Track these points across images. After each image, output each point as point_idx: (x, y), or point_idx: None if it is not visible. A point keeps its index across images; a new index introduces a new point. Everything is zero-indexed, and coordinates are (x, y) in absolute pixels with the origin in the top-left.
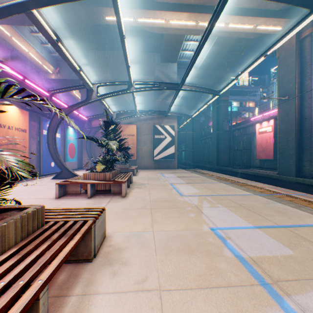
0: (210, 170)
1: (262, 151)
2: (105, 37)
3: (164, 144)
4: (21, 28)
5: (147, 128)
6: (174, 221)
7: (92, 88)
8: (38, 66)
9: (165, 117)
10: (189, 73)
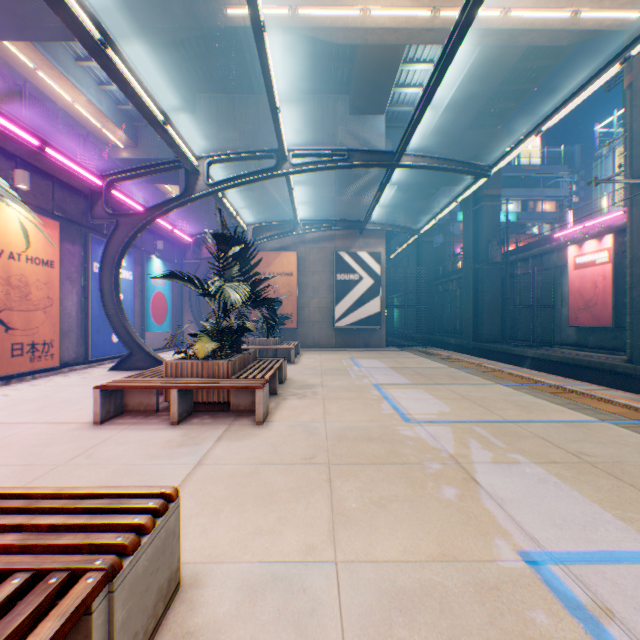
0: (457, 350)
1: (583, 308)
2: (230, 65)
3: (357, 292)
4: (55, 51)
5: (320, 258)
6: (399, 517)
7: (195, 166)
8: (95, 133)
9: (358, 233)
10: (420, 120)
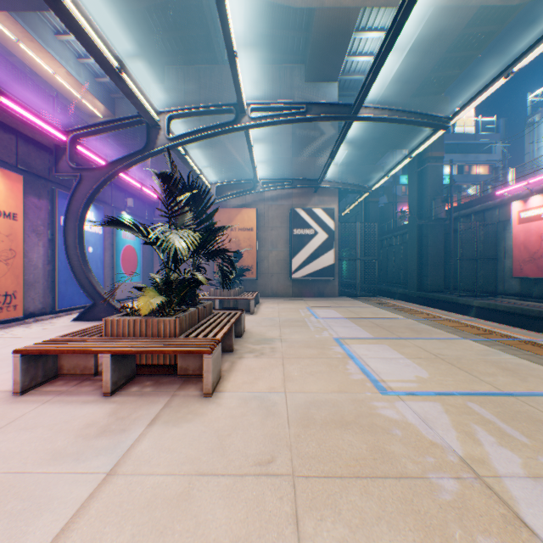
0: (402, 299)
1: (529, 260)
2: (195, 37)
3: (313, 246)
4: (34, 24)
5: (278, 215)
6: None
7: (156, 120)
8: (76, 104)
9: (313, 192)
10: (383, 63)
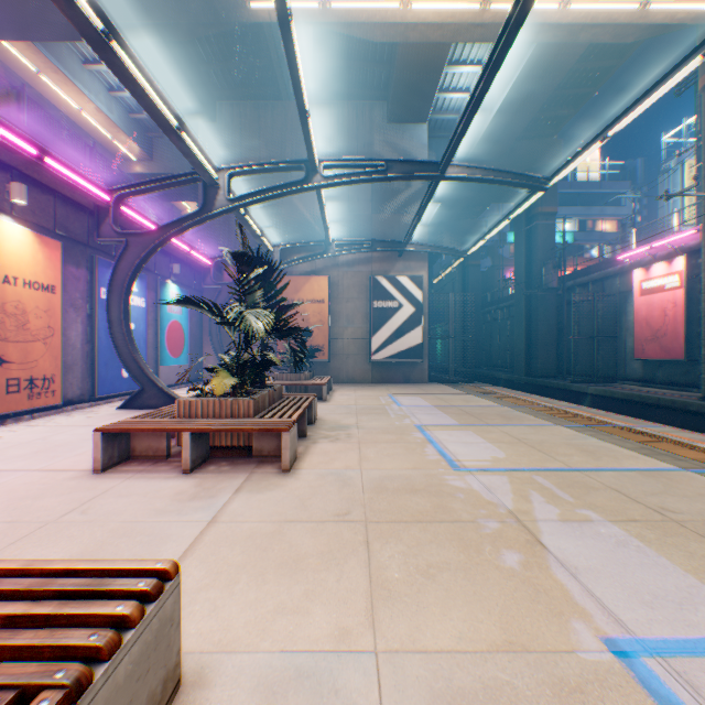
0: (508, 386)
1: (651, 339)
2: (254, 68)
3: (397, 321)
4: (60, 52)
5: (355, 284)
6: (451, 591)
7: (215, 179)
8: (105, 145)
9: (398, 256)
10: (469, 125)
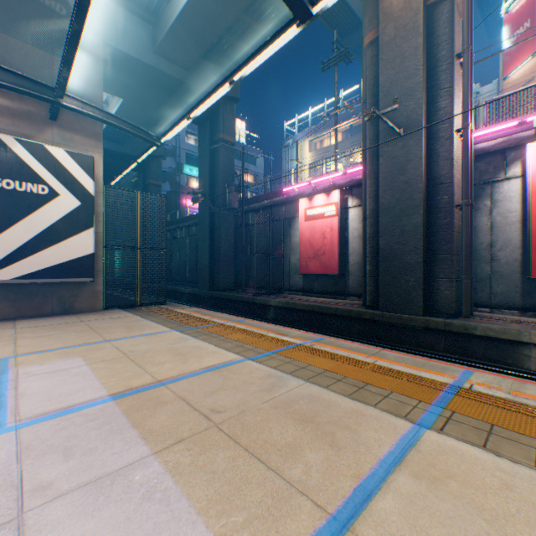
0: (193, 300)
1: (315, 257)
2: None
3: (47, 218)
4: None
5: None
6: None
7: None
8: None
9: (51, 116)
10: None
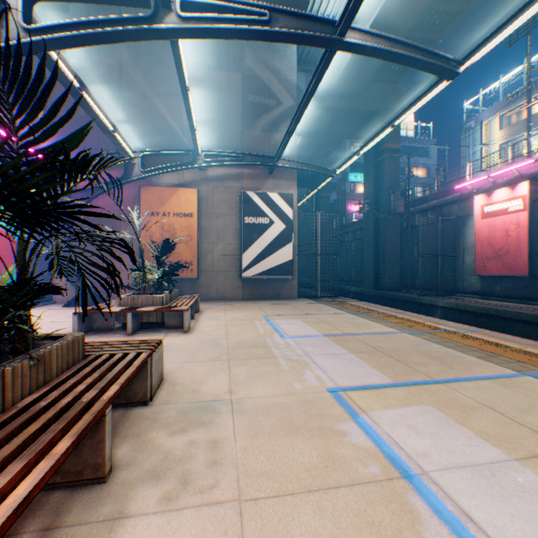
0: (358, 298)
1: (493, 257)
2: None
3: (268, 238)
4: None
5: (225, 199)
6: None
7: None
8: None
9: (268, 173)
10: None
